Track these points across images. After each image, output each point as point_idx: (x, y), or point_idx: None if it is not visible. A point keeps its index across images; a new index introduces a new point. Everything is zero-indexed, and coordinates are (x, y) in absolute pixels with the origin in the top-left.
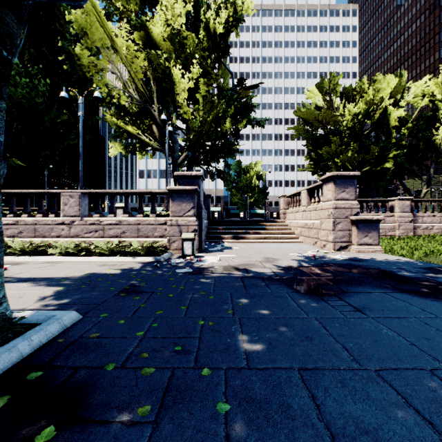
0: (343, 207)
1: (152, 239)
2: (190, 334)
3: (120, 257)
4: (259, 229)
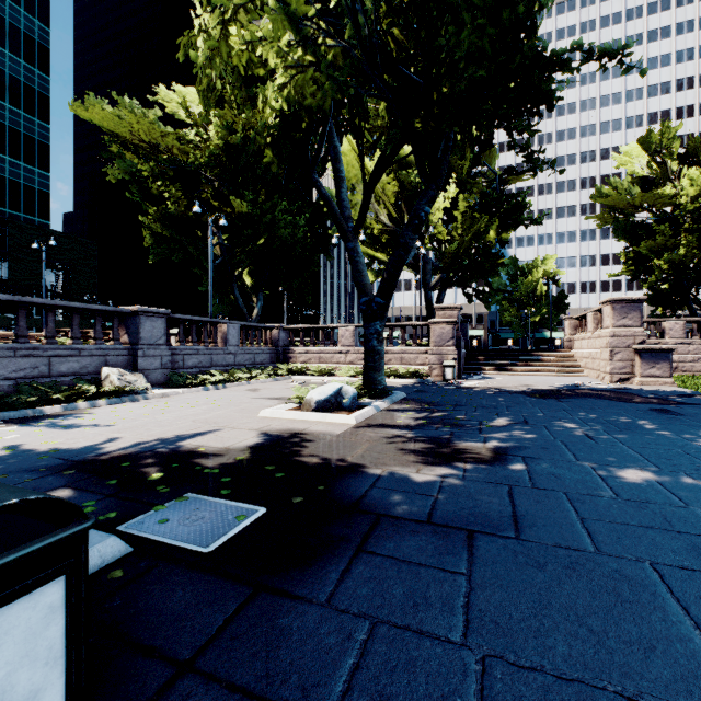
0: (623, 335)
1: (415, 366)
2: (461, 400)
3: (394, 379)
4: (531, 360)
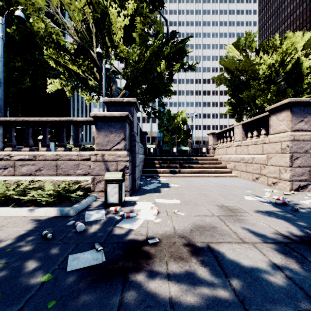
0: (302, 139)
1: (74, 178)
2: None
3: (10, 209)
4: (192, 163)
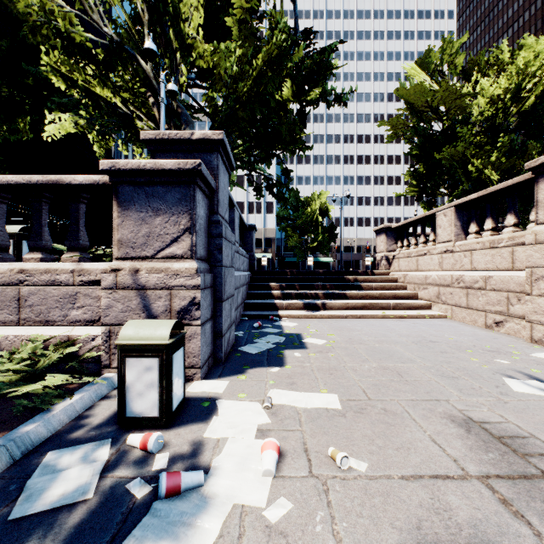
0: None
1: (62, 330)
2: None
3: None
4: (346, 288)
